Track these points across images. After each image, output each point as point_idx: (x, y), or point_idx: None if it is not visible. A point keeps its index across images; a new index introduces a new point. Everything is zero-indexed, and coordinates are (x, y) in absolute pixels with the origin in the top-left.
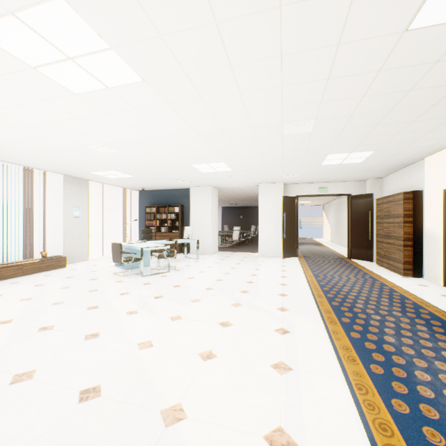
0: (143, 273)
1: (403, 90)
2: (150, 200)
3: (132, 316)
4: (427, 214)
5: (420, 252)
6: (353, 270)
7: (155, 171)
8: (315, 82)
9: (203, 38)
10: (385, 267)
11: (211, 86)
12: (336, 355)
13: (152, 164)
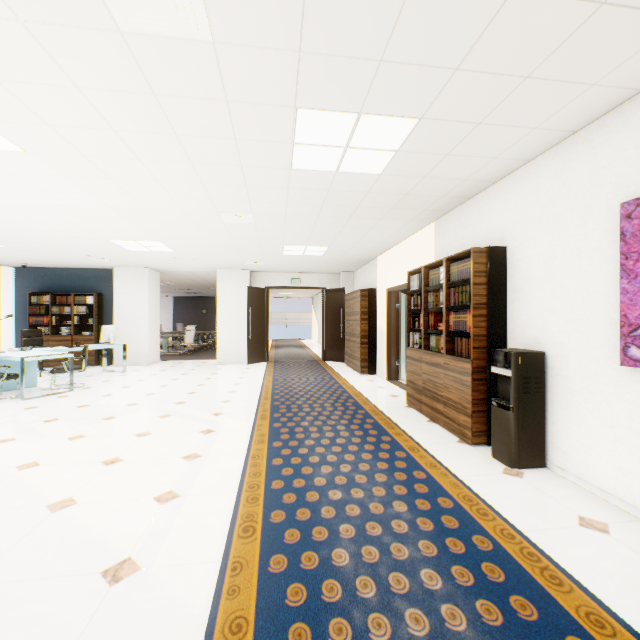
0: (24, 395)
1: (318, 204)
2: (39, 283)
3: (7, 444)
4: (379, 312)
5: (374, 349)
6: (319, 372)
7: (48, 243)
8: (235, 186)
9: (102, 137)
10: (351, 366)
11: (121, 170)
12: (249, 440)
13: (43, 234)
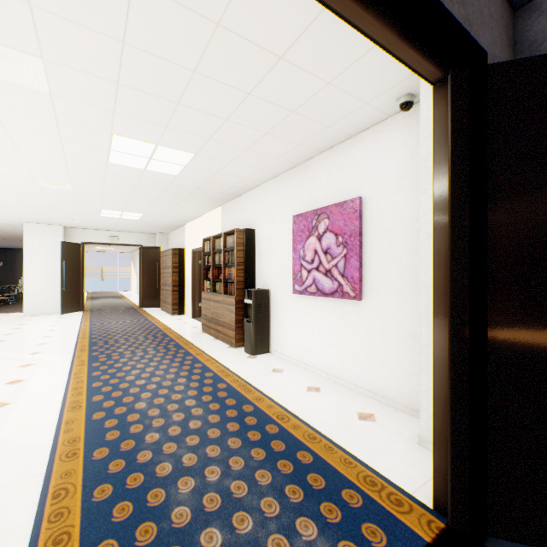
0: None
1: (132, 185)
2: None
3: None
4: (187, 267)
5: (184, 295)
6: (135, 316)
7: None
8: (57, 165)
9: None
10: (165, 310)
11: None
12: (71, 365)
13: None
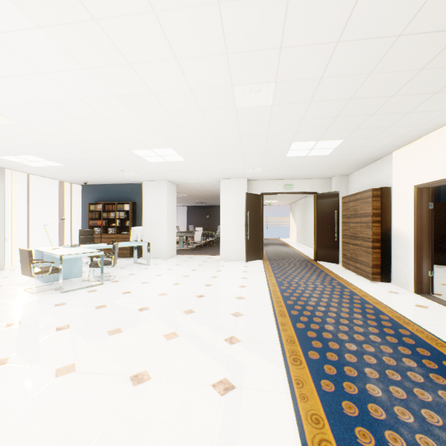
0: (62, 288)
1: (392, 34)
2: (95, 196)
3: None
4: (396, 213)
5: (388, 254)
6: (320, 275)
7: (89, 158)
8: None
9: None
10: (352, 270)
11: None
12: (301, 439)
13: (79, 148)
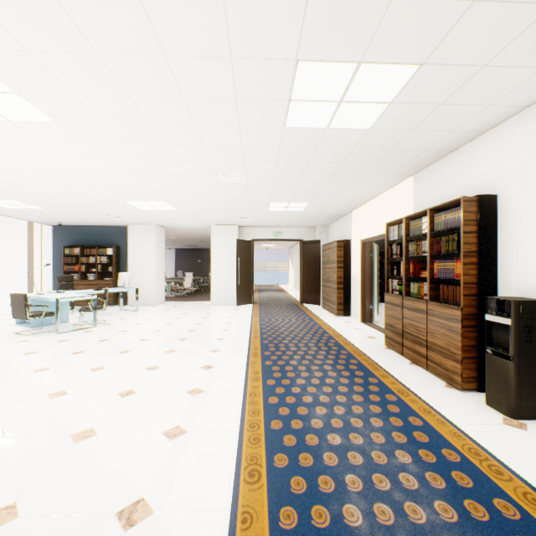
0: (58, 329)
1: (305, 162)
2: (71, 238)
3: (42, 373)
4: (353, 261)
5: (349, 294)
6: (298, 313)
7: (77, 205)
8: (232, 147)
9: (118, 103)
10: (327, 309)
11: (134, 136)
12: (245, 377)
13: (73, 197)
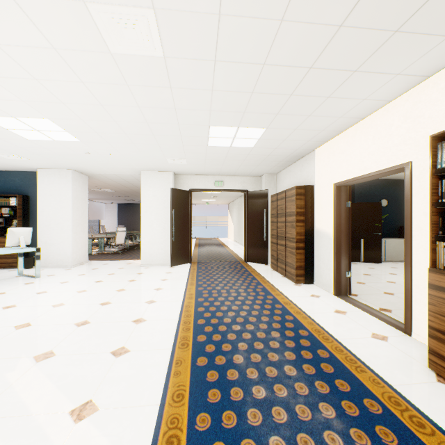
0: None
1: None
2: None
3: None
4: (318, 213)
5: (312, 255)
6: (246, 279)
7: None
8: None
9: None
10: (279, 271)
11: None
12: None
13: None
